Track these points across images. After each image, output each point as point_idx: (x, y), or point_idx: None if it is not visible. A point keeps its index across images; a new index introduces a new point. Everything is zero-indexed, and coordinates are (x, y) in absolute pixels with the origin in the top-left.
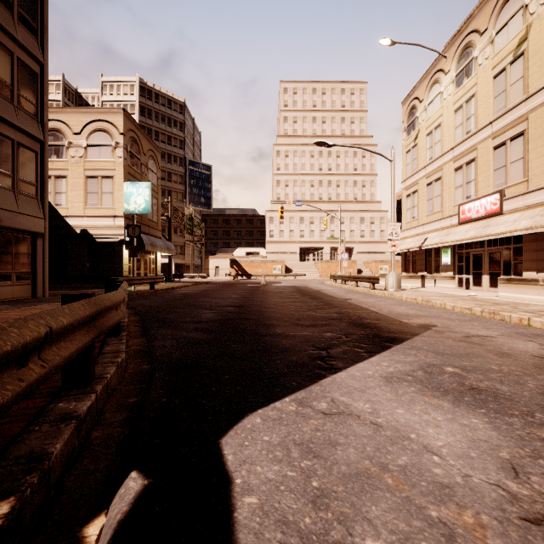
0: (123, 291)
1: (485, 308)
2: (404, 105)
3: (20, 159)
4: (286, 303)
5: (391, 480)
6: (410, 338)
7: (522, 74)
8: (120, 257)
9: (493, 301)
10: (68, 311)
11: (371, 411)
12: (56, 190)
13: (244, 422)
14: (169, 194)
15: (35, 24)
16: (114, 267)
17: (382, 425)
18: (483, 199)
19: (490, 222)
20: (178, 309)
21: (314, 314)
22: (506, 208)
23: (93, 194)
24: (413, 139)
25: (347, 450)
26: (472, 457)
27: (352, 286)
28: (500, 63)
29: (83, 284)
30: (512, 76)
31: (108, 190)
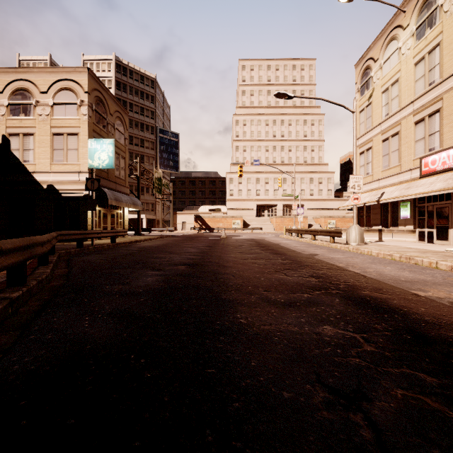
0: None
1: None
2: (357, 67)
3: None
4: (246, 259)
5: None
6: None
7: None
8: (84, 211)
9: None
10: None
11: None
12: (24, 147)
13: None
14: (142, 158)
15: None
16: (79, 221)
17: None
18: (451, 149)
19: None
20: (118, 269)
21: (285, 278)
22: None
23: (59, 150)
24: (367, 99)
25: None
26: None
27: (309, 240)
28: None
29: None
30: None
31: (73, 147)
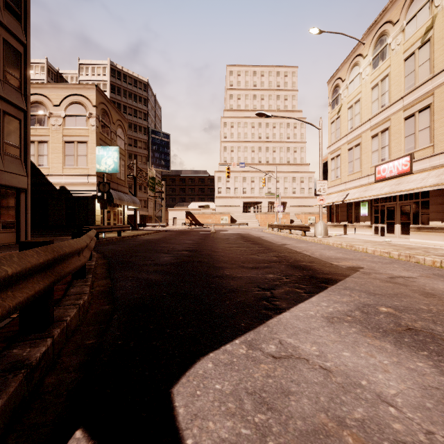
0: (88, 238)
1: (402, 252)
2: (329, 84)
3: (6, 125)
4: (232, 247)
5: (351, 439)
6: (342, 279)
7: (428, 57)
8: (93, 209)
9: (406, 246)
10: (17, 259)
11: (319, 354)
12: (39, 153)
13: (196, 367)
14: (135, 157)
15: (19, 10)
16: (88, 217)
17: (332, 370)
18: (395, 161)
19: (402, 180)
20: (140, 253)
21: (257, 257)
22: (415, 169)
23: (70, 156)
24: (337, 112)
25: (300, 401)
26: (428, 408)
27: (286, 234)
28: (410, 48)
29: (62, 232)
30: (420, 58)
31: (83, 153)
